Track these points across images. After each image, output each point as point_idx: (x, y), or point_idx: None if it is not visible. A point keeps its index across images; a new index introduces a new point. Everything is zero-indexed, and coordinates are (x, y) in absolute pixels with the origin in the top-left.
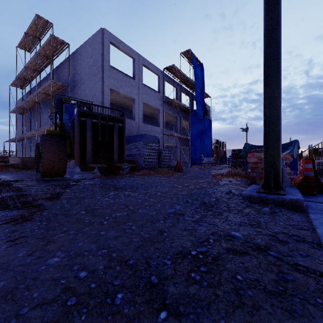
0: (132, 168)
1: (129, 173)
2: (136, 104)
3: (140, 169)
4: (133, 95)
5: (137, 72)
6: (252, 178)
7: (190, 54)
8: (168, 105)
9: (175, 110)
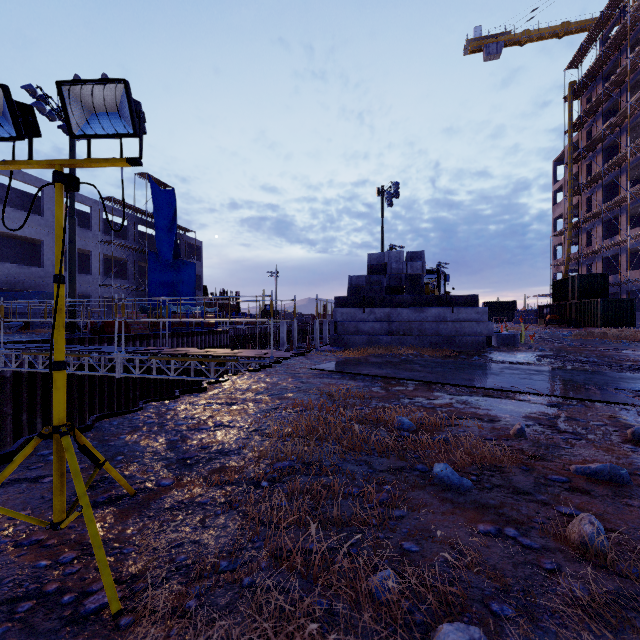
0: (24, 327)
1: (18, 332)
2: (46, 248)
3: (36, 328)
4: (41, 236)
5: (48, 207)
6: (90, 330)
7: (151, 177)
8: (110, 246)
9: (126, 251)
